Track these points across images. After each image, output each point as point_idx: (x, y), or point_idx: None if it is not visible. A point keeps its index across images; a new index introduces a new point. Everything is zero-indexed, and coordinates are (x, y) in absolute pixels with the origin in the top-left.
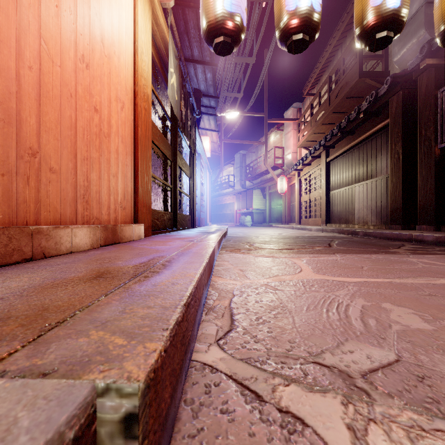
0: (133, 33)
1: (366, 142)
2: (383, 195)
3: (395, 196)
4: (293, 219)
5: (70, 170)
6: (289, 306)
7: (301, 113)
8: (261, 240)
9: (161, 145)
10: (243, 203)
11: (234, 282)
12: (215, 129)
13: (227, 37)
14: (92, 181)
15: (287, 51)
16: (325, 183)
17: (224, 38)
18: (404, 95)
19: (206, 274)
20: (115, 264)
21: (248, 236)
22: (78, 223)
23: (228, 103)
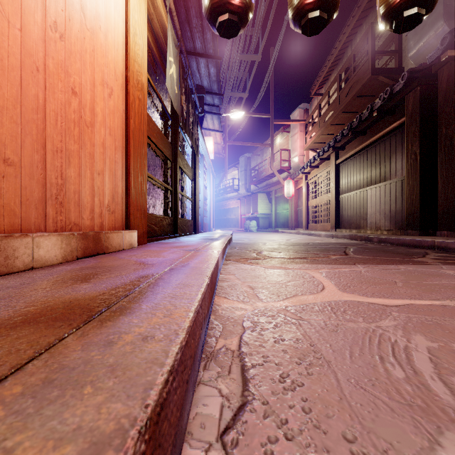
0: (124, 10)
1: (379, 142)
2: (398, 198)
3: (411, 199)
4: (300, 224)
5: (36, 164)
6: (324, 351)
7: (308, 114)
8: (269, 248)
9: (160, 143)
10: (248, 207)
11: (243, 306)
12: (219, 129)
13: (232, 15)
14: (69, 179)
15: (301, 32)
16: (335, 186)
17: (229, 16)
18: (422, 91)
19: (205, 302)
20: (76, 290)
21: (254, 243)
22: (48, 230)
23: (232, 104)
